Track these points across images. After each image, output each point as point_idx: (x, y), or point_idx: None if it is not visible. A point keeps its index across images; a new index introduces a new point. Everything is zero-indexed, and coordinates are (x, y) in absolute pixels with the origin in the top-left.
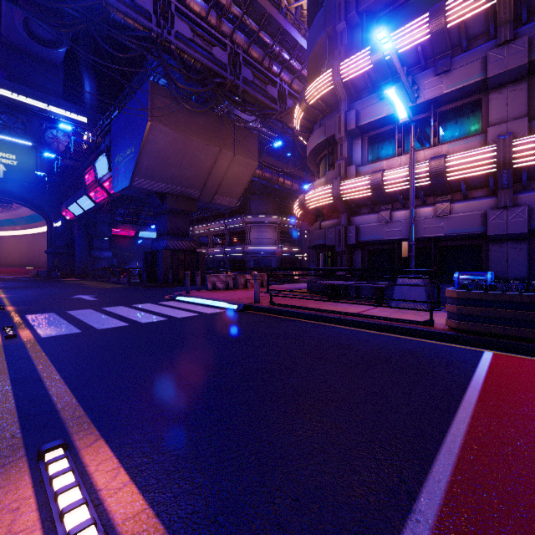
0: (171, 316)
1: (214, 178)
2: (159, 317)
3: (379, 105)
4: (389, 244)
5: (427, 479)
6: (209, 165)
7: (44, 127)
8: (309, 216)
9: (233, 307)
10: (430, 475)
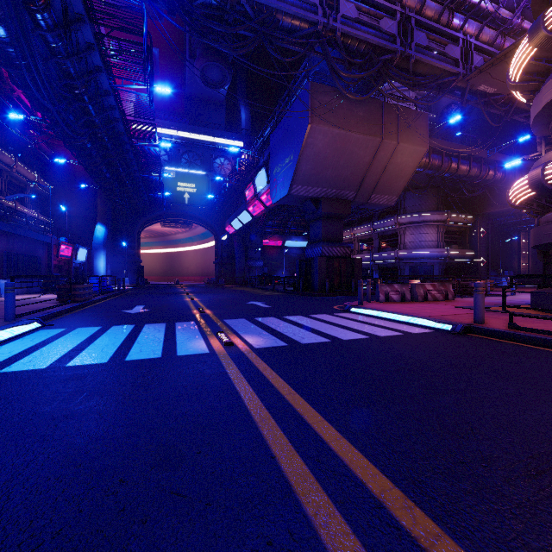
0: (369, 333)
1: (372, 174)
2: (355, 333)
3: None
4: None
5: None
6: (367, 160)
7: (213, 157)
8: (544, 200)
9: (444, 326)
10: None
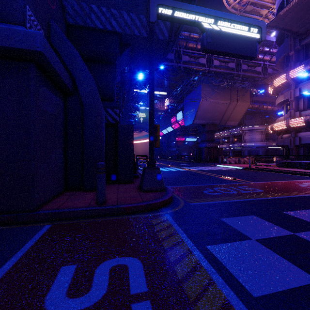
0: (220, 169)
1: (226, 114)
2: (217, 169)
3: None
4: None
5: (275, 181)
6: (224, 109)
7: None
8: (276, 133)
9: (240, 168)
10: (276, 181)
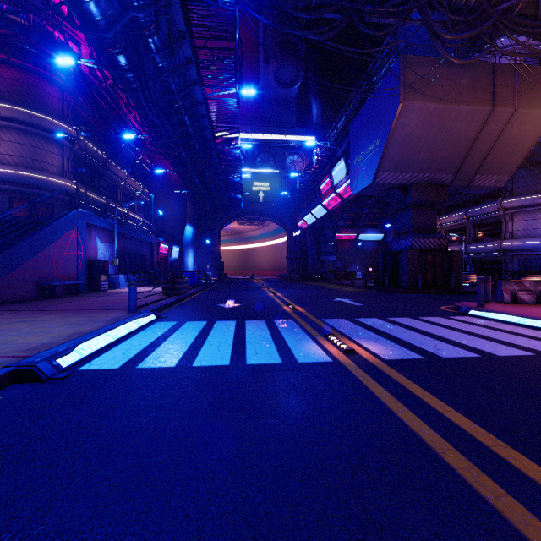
0: (529, 348)
1: (476, 152)
2: (506, 346)
3: None
4: None
5: None
6: (471, 135)
7: (285, 155)
8: None
9: None
10: None
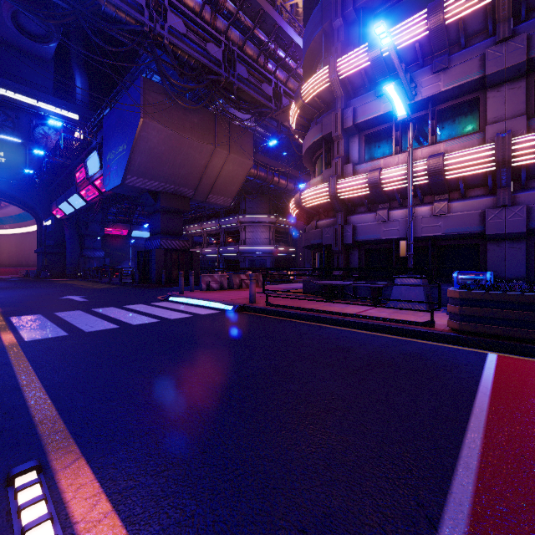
0: (164, 317)
1: (208, 177)
2: (151, 318)
3: (376, 103)
4: (386, 243)
5: (447, 502)
6: (203, 163)
7: (34, 124)
8: (305, 216)
9: (228, 307)
10: (450, 496)
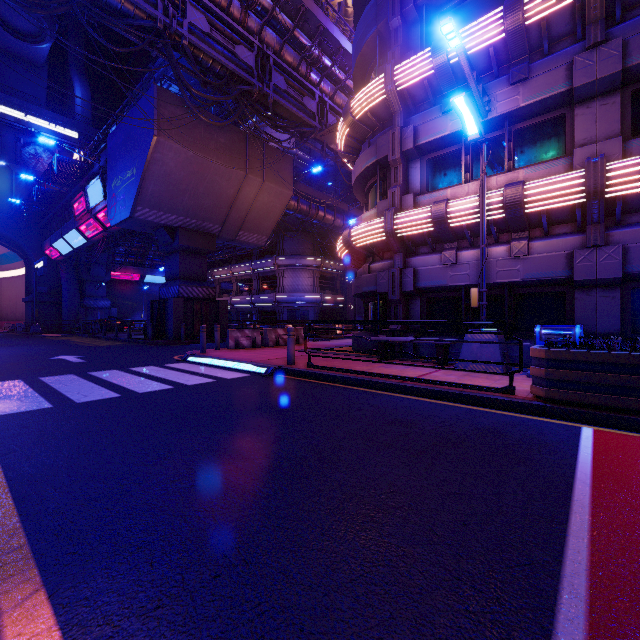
0: (179, 383)
1: (238, 209)
2: (162, 384)
3: (441, 120)
4: (453, 291)
5: None
6: (232, 193)
7: (22, 142)
8: (356, 257)
9: (261, 370)
10: (556, 639)
